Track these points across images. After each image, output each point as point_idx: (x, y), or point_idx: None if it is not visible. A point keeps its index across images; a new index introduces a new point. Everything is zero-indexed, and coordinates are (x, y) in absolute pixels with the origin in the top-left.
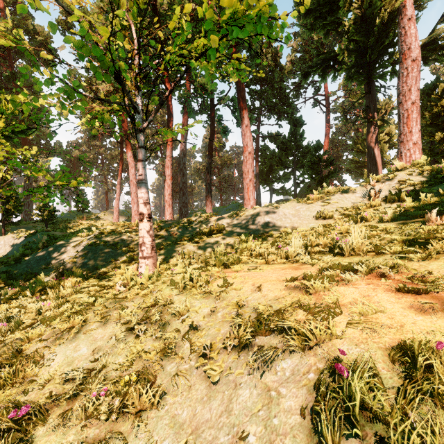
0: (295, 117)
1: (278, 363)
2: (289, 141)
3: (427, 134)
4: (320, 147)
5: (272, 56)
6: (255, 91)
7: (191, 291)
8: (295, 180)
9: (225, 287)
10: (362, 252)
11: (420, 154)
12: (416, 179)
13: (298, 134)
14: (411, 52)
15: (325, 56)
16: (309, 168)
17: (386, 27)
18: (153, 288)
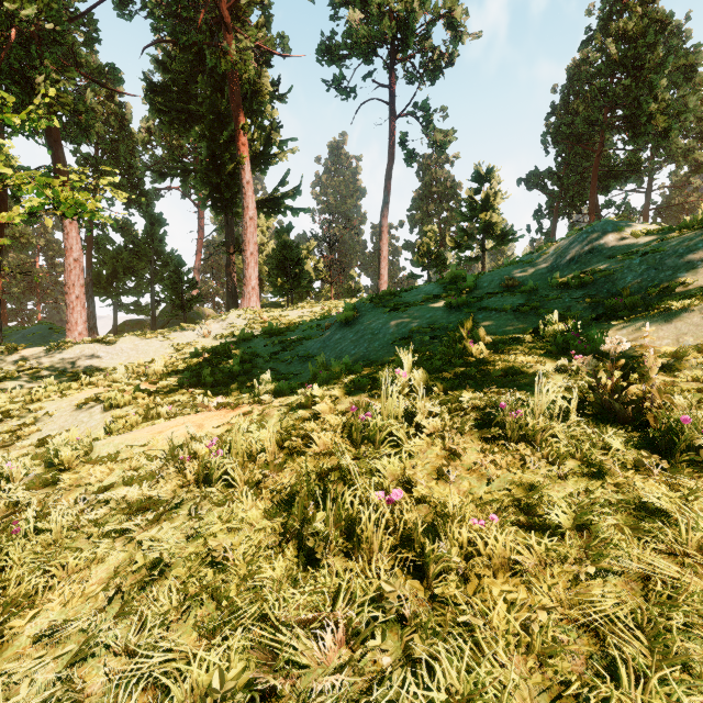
0: (153, 212)
1: (96, 406)
2: (144, 243)
3: (275, 276)
4: (183, 264)
5: (116, 115)
6: (86, 157)
7: (37, 402)
8: (153, 297)
9: (65, 396)
10: (159, 374)
11: (256, 298)
12: (240, 322)
13: (158, 236)
14: (250, 211)
15: (184, 167)
16: (169, 288)
17: (233, 178)
18: (0, 405)
